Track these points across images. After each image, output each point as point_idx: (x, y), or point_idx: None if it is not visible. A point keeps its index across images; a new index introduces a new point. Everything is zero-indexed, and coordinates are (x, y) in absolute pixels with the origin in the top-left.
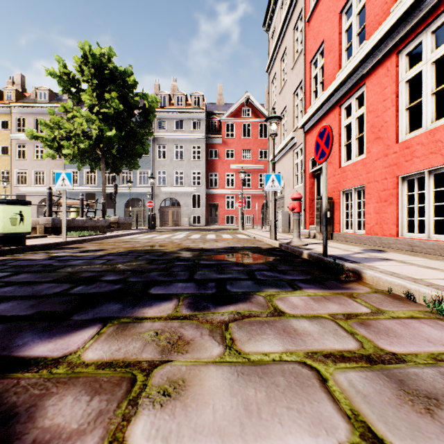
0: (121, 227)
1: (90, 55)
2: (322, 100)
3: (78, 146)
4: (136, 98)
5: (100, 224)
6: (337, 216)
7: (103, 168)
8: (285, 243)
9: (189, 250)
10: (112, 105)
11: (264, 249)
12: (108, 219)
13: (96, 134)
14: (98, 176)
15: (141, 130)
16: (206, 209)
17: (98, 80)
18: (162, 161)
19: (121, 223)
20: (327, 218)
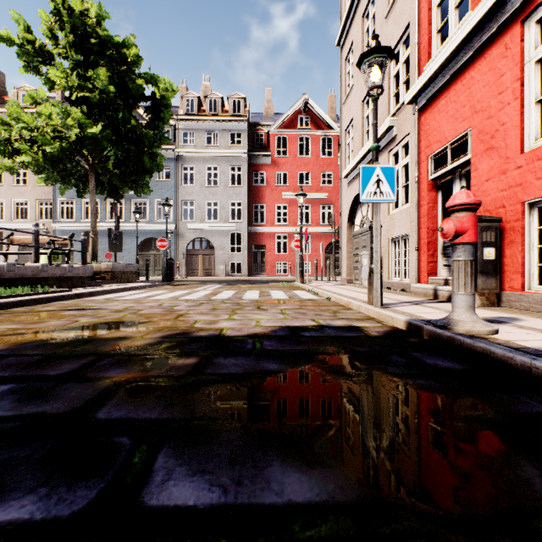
0: (117, 279)
1: (64, 8)
2: (473, 20)
3: (45, 151)
4: (139, 81)
5: (75, 274)
6: (514, 256)
7: (92, 189)
8: (419, 318)
9: (181, 343)
10: (96, 84)
11: (378, 339)
12: (91, 266)
13: (76, 135)
14: (102, 208)
15: (147, 132)
16: (249, 254)
17: (81, 54)
18: (189, 188)
19: (117, 273)
20: (490, 261)
